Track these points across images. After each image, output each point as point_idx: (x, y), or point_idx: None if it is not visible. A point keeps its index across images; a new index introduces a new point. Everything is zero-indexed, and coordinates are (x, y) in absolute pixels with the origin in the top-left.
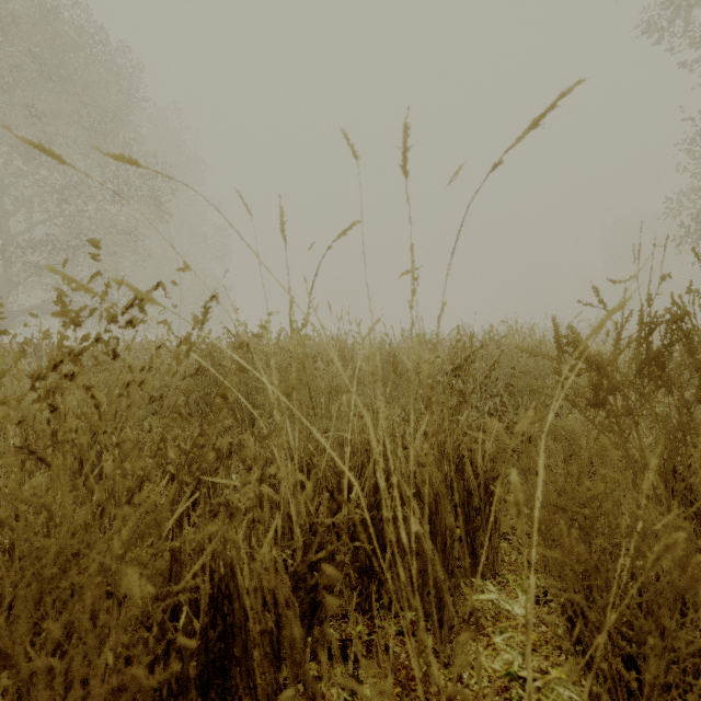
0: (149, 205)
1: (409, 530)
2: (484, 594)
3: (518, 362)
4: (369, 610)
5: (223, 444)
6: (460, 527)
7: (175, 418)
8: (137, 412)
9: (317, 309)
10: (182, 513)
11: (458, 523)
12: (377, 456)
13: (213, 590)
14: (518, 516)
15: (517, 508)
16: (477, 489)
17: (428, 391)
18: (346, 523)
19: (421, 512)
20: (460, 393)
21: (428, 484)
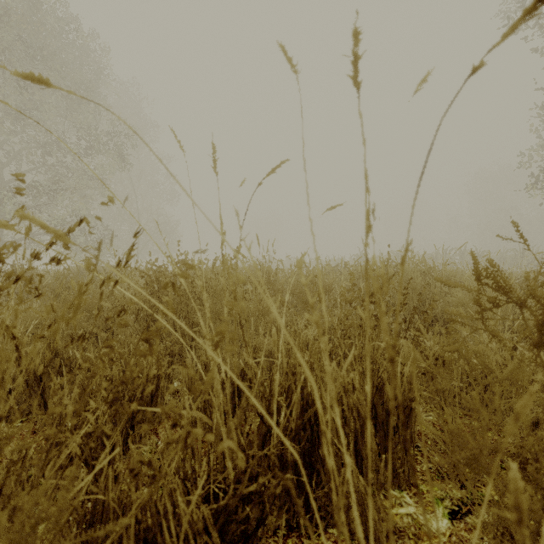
0: (113, 158)
1: (335, 453)
2: (403, 507)
3: (424, 288)
4: (297, 526)
5: (164, 362)
6: (379, 443)
7: (107, 353)
8: (21, 381)
9: (250, 247)
10: (116, 442)
11: (377, 439)
12: (323, 426)
13: (140, 539)
14: (518, 524)
15: (517, 514)
16: (395, 408)
17: (390, 351)
18: (275, 445)
19: (347, 437)
20: (375, 318)
21: (354, 411)
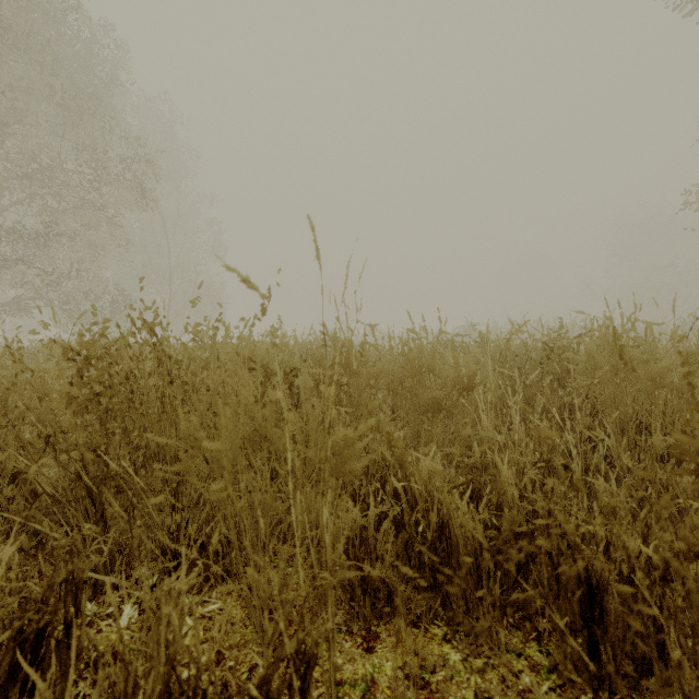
0: (131, 192)
1: None
2: None
3: None
4: None
5: None
6: None
7: None
8: None
9: None
10: None
11: None
12: None
13: None
14: None
15: None
16: None
17: None
18: None
19: None
20: None
21: None
